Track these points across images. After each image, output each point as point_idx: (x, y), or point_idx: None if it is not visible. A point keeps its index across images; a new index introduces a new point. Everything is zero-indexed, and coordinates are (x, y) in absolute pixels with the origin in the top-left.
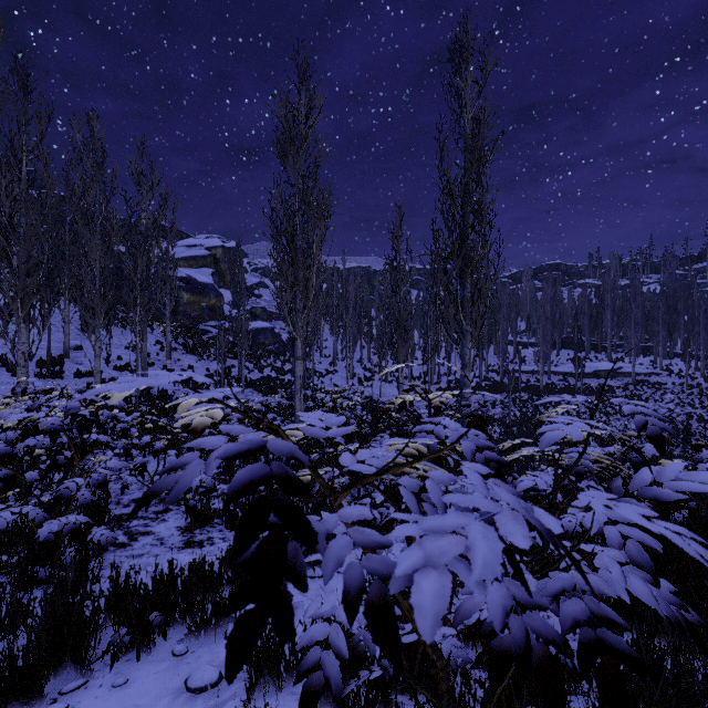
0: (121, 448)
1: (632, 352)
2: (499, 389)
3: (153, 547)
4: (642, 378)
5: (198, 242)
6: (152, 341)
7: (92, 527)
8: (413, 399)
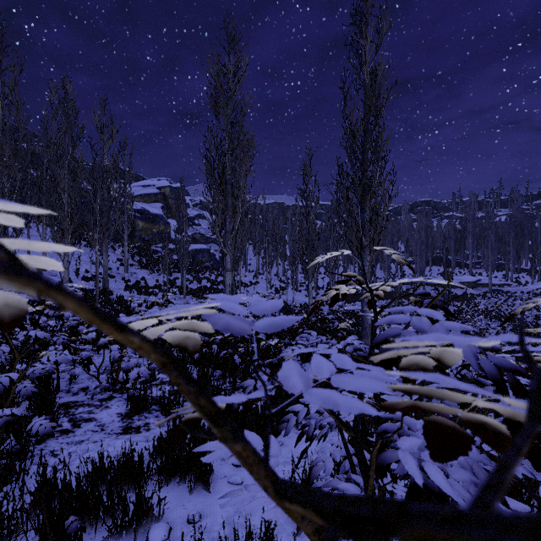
0: (60, 344)
1: (489, 267)
2: (385, 297)
3: (93, 433)
4: (497, 288)
5: (151, 183)
6: (113, 258)
7: (37, 415)
8: (346, 292)
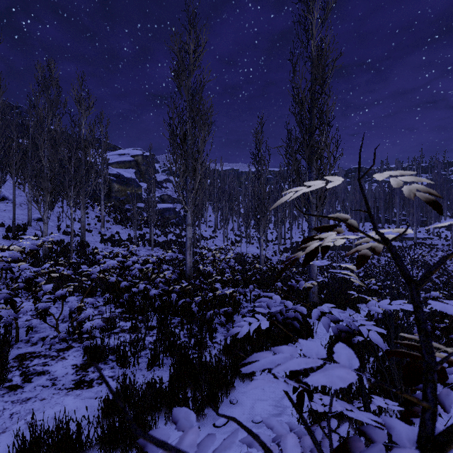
0: (1, 299)
1: (414, 223)
2: None
3: (43, 388)
4: (421, 241)
5: (126, 152)
6: (92, 215)
7: None
8: (328, 244)
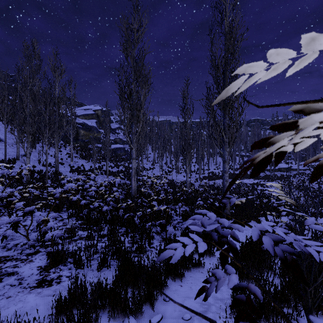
0: None
1: (297, 159)
2: (233, 177)
3: (10, 287)
4: (302, 171)
5: (89, 108)
6: (64, 153)
7: None
8: (284, 149)
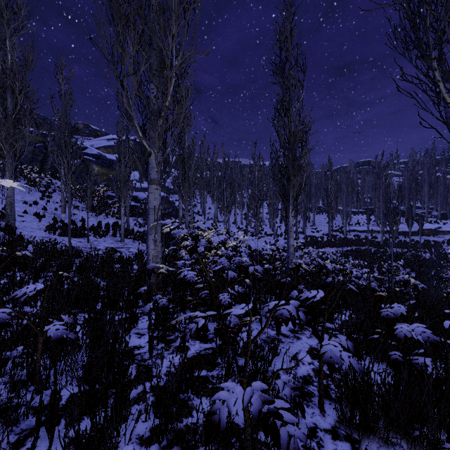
0: None
1: None
2: (348, 243)
3: None
4: None
5: (116, 137)
6: (57, 200)
7: None
8: None
